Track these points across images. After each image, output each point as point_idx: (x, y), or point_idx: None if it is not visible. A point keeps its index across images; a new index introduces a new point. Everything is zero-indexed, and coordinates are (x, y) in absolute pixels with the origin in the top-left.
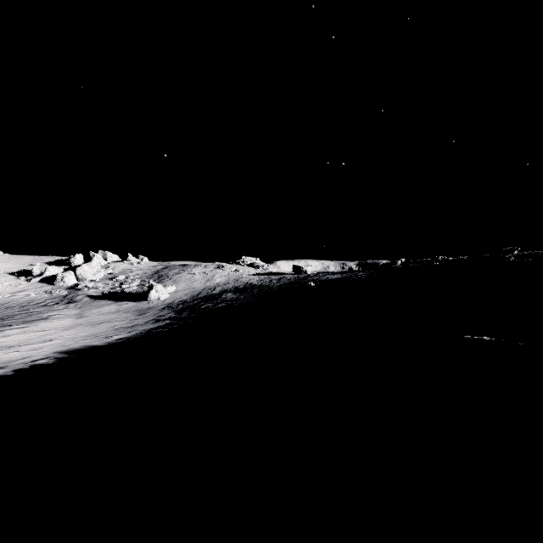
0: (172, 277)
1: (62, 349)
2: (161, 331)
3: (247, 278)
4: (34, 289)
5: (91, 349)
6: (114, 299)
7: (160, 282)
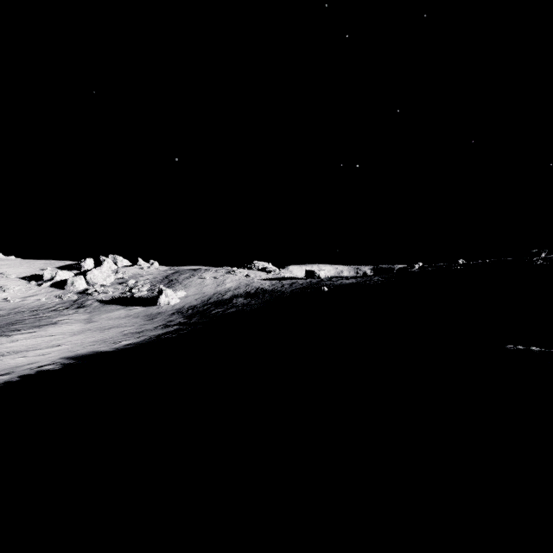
0: (182, 281)
1: (69, 354)
2: (170, 337)
3: (258, 283)
4: (44, 294)
5: (98, 355)
6: (124, 303)
7: (170, 286)
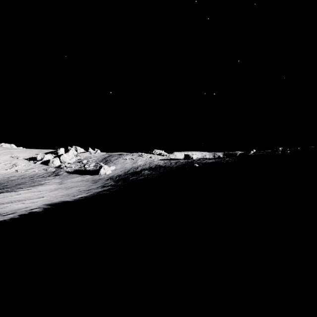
0: (113, 161)
1: (48, 202)
2: (105, 193)
3: (157, 162)
4: (37, 168)
5: (64, 203)
6: (80, 173)
7: (106, 164)
